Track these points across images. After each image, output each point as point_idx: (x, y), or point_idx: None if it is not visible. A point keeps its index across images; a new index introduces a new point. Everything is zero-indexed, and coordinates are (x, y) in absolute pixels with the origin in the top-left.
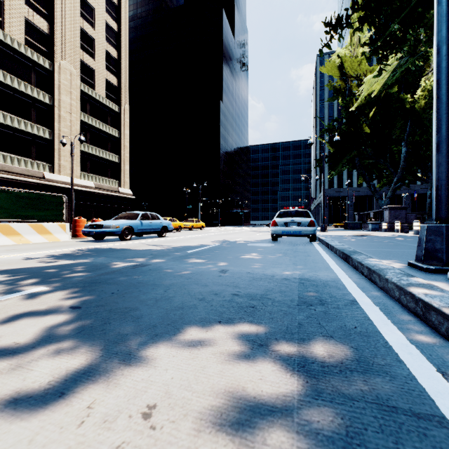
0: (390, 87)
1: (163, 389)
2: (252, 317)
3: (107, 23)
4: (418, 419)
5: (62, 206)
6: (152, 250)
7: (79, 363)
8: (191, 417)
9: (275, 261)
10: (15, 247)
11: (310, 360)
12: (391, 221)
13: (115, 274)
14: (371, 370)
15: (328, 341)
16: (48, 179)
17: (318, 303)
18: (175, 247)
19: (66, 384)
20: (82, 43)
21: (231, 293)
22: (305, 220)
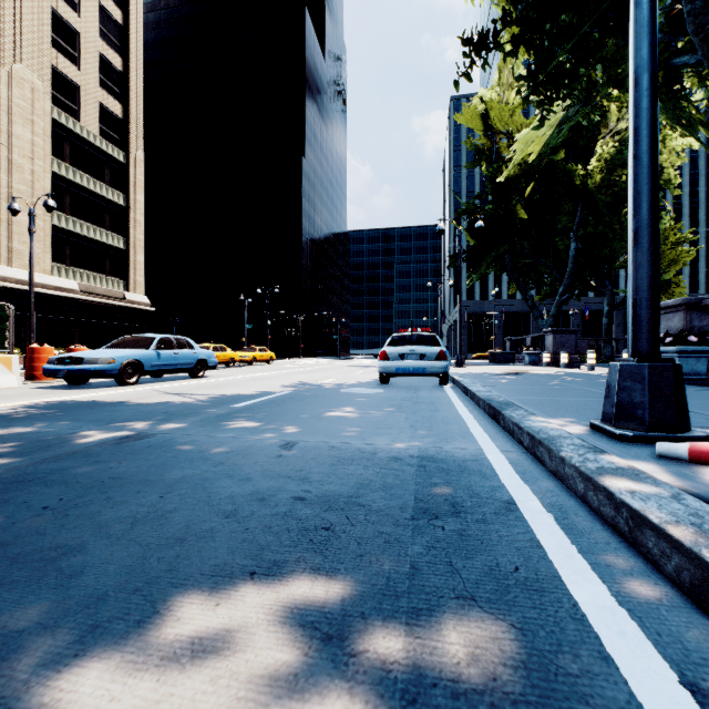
0: (554, 152)
1: None
2: (321, 556)
3: (104, 8)
4: None
5: (4, 324)
6: (170, 405)
7: None
8: None
9: (381, 422)
10: None
11: (429, 676)
12: (556, 351)
13: (73, 460)
14: (555, 696)
15: (467, 612)
16: None
17: (449, 511)
18: (215, 397)
19: None
20: (55, 36)
21: (293, 496)
22: (432, 351)
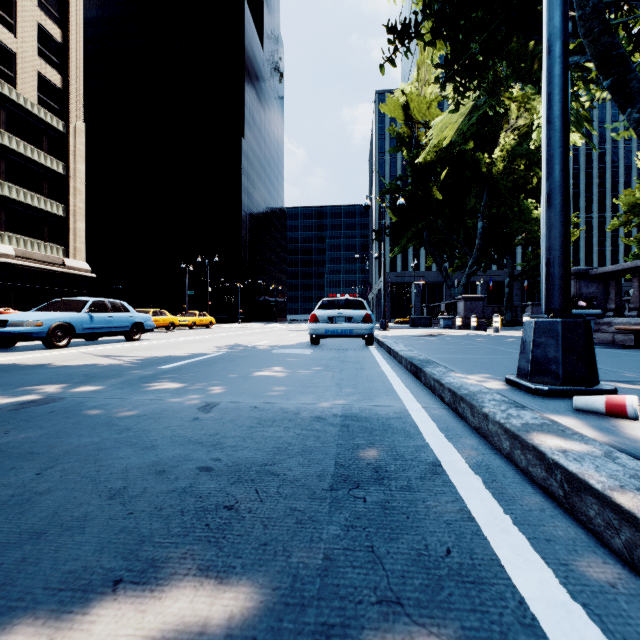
0: (465, 142)
1: None
2: (216, 547)
3: None
4: None
5: None
6: (94, 367)
7: None
8: None
9: (308, 380)
10: None
11: None
12: (467, 315)
13: None
14: None
15: (392, 625)
16: None
17: (371, 478)
18: (145, 359)
19: None
20: None
21: (198, 466)
22: (358, 314)
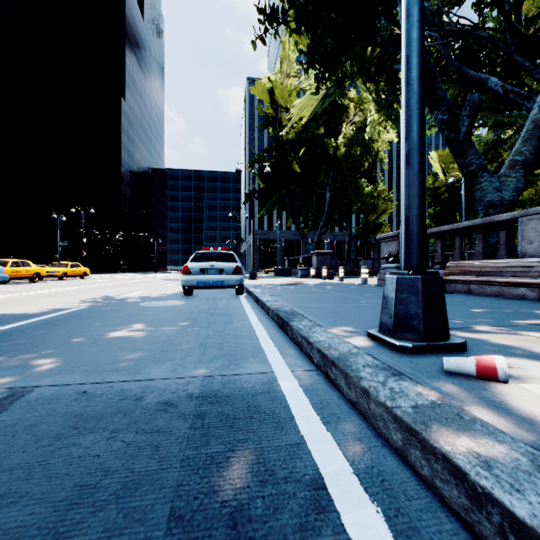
0: (317, 128)
1: None
2: None
3: None
4: None
5: None
6: None
7: None
8: None
9: (169, 341)
10: None
11: None
12: (319, 267)
13: None
14: None
15: None
16: None
17: None
18: None
19: None
20: None
21: None
22: (229, 266)
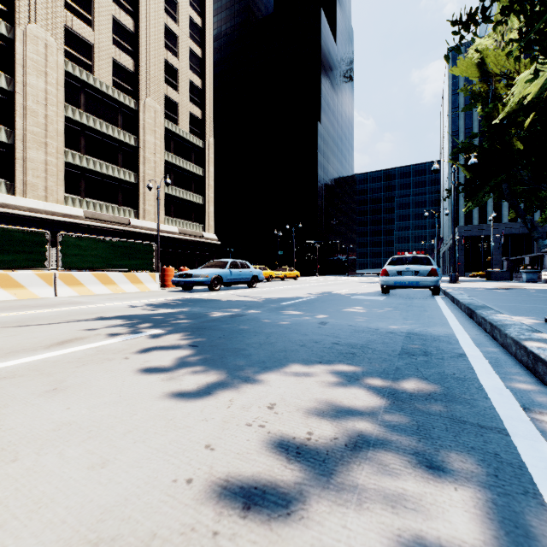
0: None
1: (279, 397)
2: (351, 361)
3: (191, 50)
4: (481, 428)
5: (152, 255)
6: (245, 301)
7: (213, 379)
8: (302, 411)
9: (382, 315)
10: (114, 296)
11: (400, 391)
12: None
13: (216, 322)
14: (455, 401)
15: (422, 381)
16: (134, 226)
17: (421, 354)
18: (269, 298)
19: (210, 389)
20: (166, 76)
21: (331, 342)
22: (424, 268)
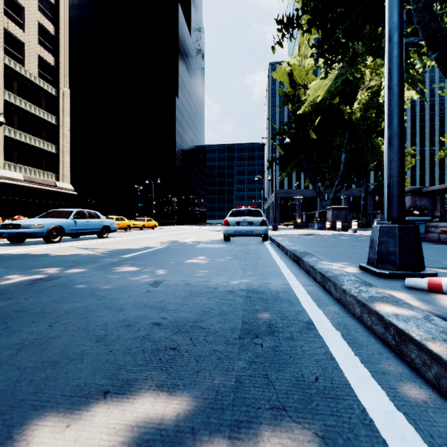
0: (332, 98)
1: None
2: (166, 373)
3: None
4: None
5: None
6: (78, 256)
7: None
8: None
9: (223, 266)
10: None
11: None
12: (334, 220)
13: None
14: None
15: (279, 422)
16: None
17: (266, 331)
18: (112, 250)
19: None
20: (6, 8)
21: (152, 322)
22: (257, 219)
